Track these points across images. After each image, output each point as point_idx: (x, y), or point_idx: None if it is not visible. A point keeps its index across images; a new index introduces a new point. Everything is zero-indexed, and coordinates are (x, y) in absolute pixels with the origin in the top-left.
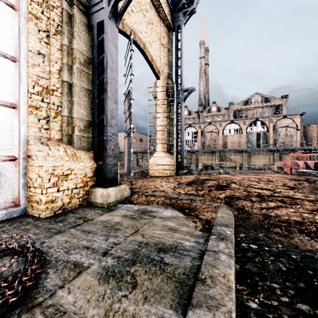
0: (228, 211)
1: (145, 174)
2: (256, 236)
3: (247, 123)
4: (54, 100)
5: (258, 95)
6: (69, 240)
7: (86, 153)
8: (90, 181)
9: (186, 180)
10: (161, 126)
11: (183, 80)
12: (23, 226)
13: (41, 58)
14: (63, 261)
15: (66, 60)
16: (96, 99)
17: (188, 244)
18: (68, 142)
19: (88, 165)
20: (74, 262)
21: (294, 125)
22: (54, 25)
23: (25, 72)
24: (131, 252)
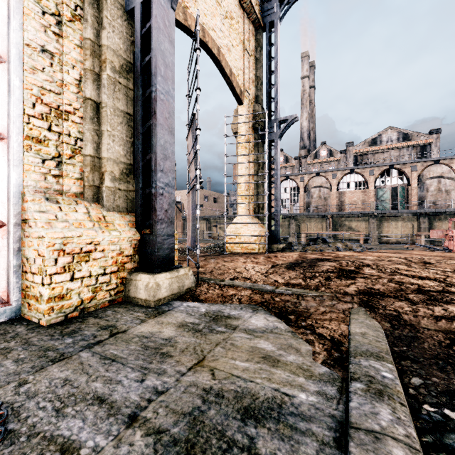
0: (371, 321)
1: (221, 250)
2: (450, 386)
3: (376, 173)
4: (70, 129)
5: (392, 130)
6: (72, 379)
7: (123, 216)
8: (129, 262)
9: (284, 259)
10: (245, 177)
11: (278, 106)
12: (4, 342)
13: (48, 59)
14: (43, 438)
15: (90, 64)
16: (139, 127)
17: (305, 400)
18: (93, 198)
19: (125, 236)
20: (64, 440)
21: (453, 175)
22: (70, 5)
23: (18, 81)
24: (187, 416)
